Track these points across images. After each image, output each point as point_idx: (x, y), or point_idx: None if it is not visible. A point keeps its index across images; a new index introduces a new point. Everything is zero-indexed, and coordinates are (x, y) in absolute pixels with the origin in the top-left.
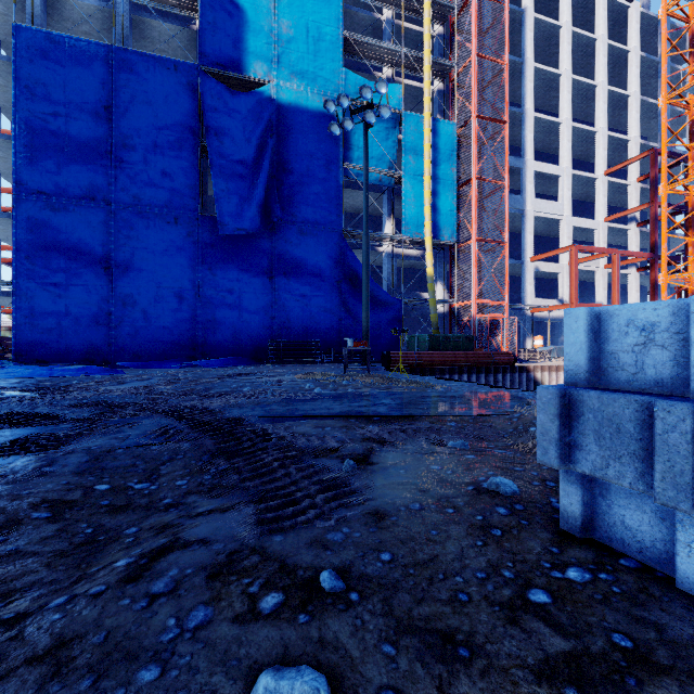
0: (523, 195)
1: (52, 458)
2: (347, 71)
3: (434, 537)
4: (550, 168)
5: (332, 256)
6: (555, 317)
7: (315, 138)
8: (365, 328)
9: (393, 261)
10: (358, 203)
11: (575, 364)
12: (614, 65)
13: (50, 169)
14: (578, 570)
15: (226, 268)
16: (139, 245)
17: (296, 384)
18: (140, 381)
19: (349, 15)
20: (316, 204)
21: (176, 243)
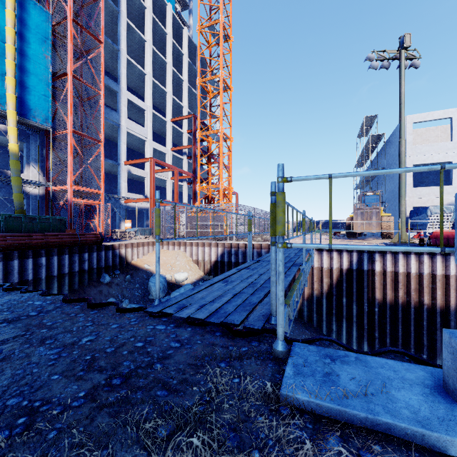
0: (119, 113)
1: None
2: None
3: None
4: (139, 101)
5: None
6: (142, 207)
7: None
8: None
9: None
10: None
11: None
12: (176, 58)
13: None
14: None
15: None
16: None
17: None
18: None
19: None
20: None
21: None
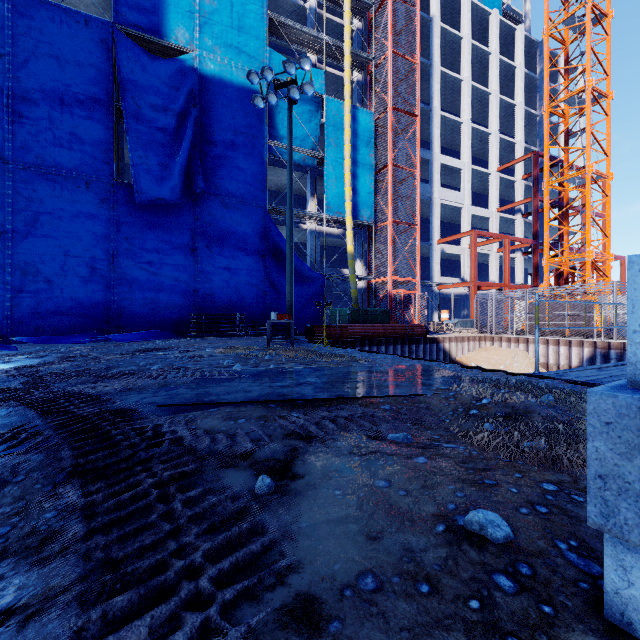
0: (431, 184)
1: None
2: (271, 50)
3: None
4: (453, 162)
5: (256, 230)
6: (458, 293)
7: (239, 112)
8: (289, 301)
9: (315, 238)
10: (282, 181)
11: None
12: (504, 78)
13: None
14: None
15: (144, 238)
16: (42, 209)
17: (215, 360)
18: (31, 358)
19: None
20: (240, 178)
21: (87, 209)
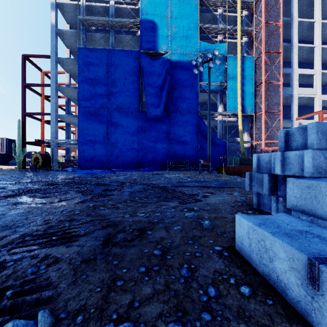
0: (291, 87)
1: (121, 192)
2: (201, 41)
3: (220, 206)
4: (308, 71)
5: (194, 123)
6: None
7: (186, 73)
8: (209, 155)
9: (222, 124)
10: (206, 98)
11: (254, 167)
12: None
13: (89, 98)
14: (251, 211)
15: (150, 131)
16: (118, 124)
17: (180, 177)
18: (124, 175)
19: (202, 15)
20: (187, 101)
21: (131, 122)
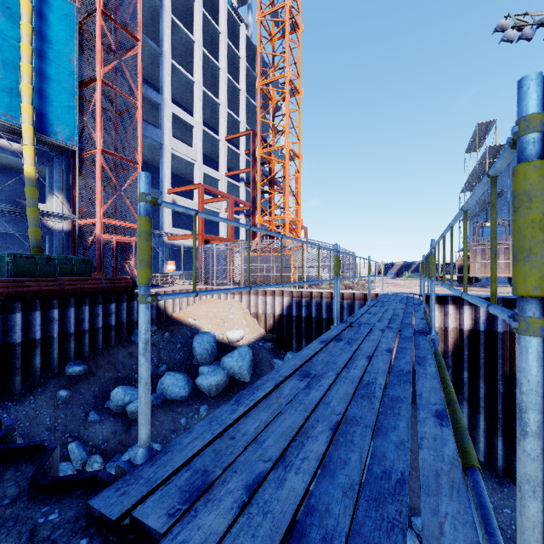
0: (161, 130)
1: None
2: None
3: None
4: (186, 116)
5: None
6: (190, 246)
7: None
8: None
9: None
10: None
11: None
12: (232, 63)
13: None
14: None
15: None
16: None
17: None
18: None
19: None
20: None
21: None
